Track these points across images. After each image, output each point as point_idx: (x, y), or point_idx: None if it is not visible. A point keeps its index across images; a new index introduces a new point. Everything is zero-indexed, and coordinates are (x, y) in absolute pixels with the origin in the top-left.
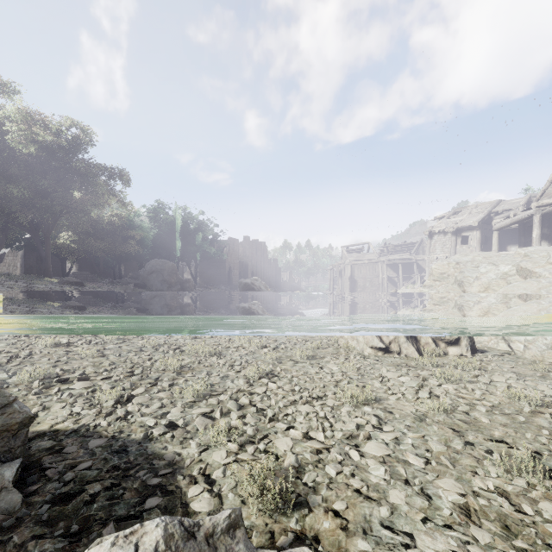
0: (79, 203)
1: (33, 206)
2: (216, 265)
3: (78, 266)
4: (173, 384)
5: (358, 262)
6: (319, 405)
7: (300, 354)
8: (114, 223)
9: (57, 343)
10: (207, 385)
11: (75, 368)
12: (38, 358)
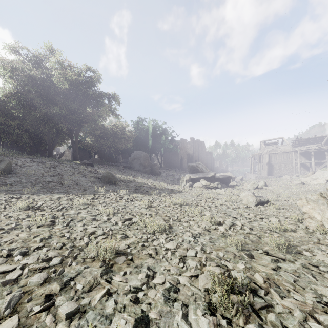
0: (91, 116)
1: (68, 120)
2: (173, 155)
3: (98, 157)
4: (78, 309)
5: (274, 152)
6: None
7: (274, 243)
8: (113, 130)
9: (30, 206)
10: (136, 320)
11: (0, 243)
12: None
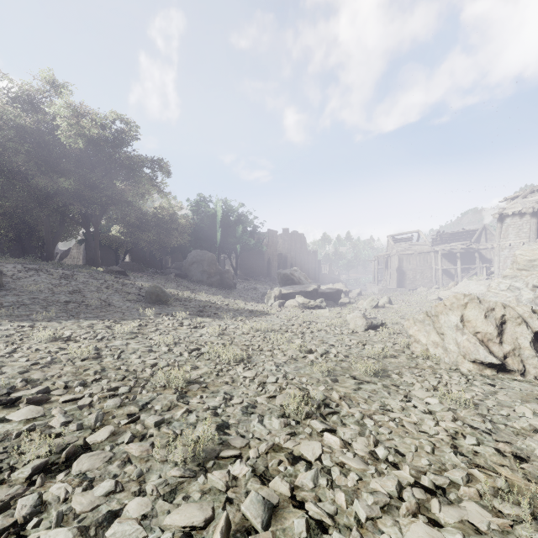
0: (122, 194)
1: (83, 199)
2: (255, 257)
3: (130, 259)
4: (164, 420)
5: (407, 252)
6: (458, 532)
7: (364, 367)
8: (158, 215)
9: (56, 337)
10: (218, 425)
11: (47, 377)
12: (17, 357)
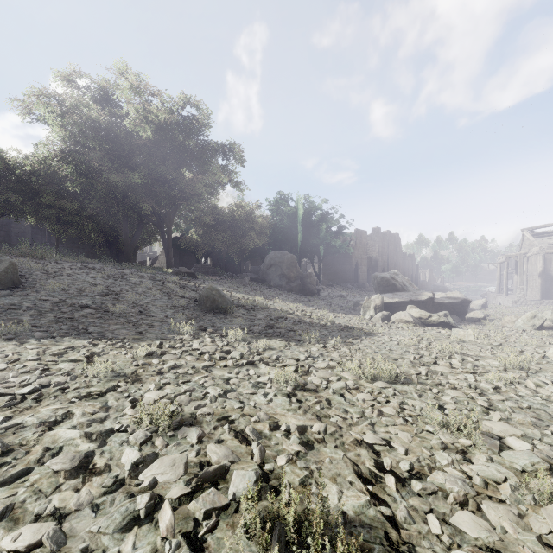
0: (192, 186)
1: (156, 196)
2: (340, 260)
3: (211, 264)
4: None
5: None
6: None
7: None
8: (234, 214)
9: None
10: None
11: None
12: None
